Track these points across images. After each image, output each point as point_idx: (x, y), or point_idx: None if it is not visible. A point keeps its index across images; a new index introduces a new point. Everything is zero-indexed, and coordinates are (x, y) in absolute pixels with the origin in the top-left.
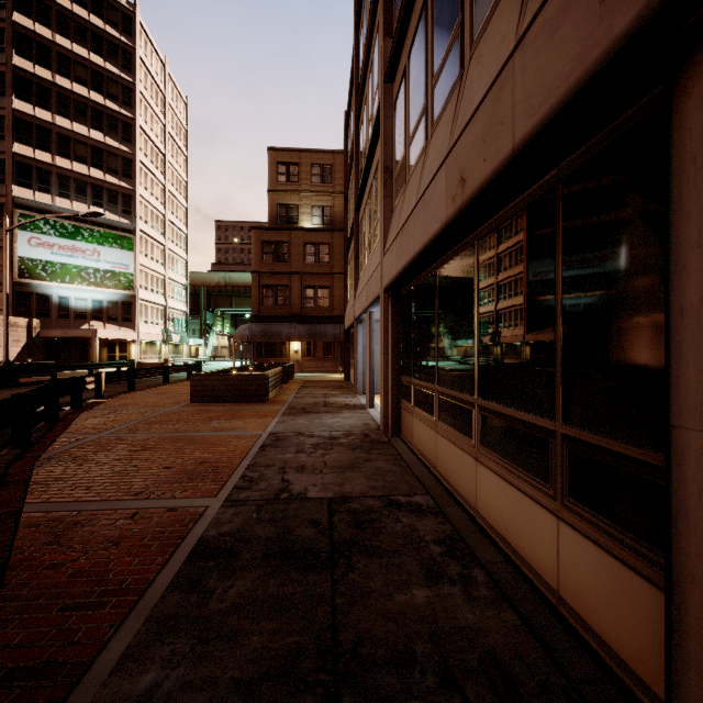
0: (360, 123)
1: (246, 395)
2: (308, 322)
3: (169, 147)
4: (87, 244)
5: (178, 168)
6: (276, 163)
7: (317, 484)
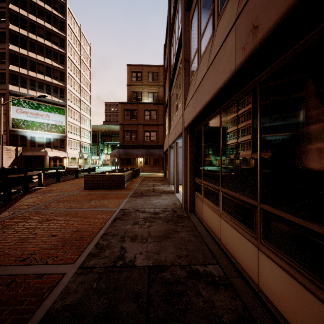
0: (171, 46)
1: (112, 185)
2: (146, 148)
3: (82, 67)
4: (43, 112)
5: (86, 76)
6: (131, 71)
7: (143, 253)
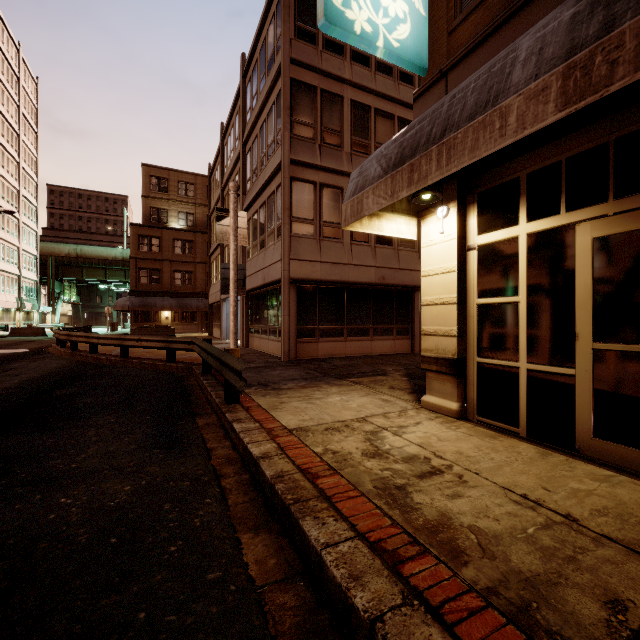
0: (225, 194)
1: None
2: (176, 296)
3: (22, 126)
4: None
5: (30, 145)
6: (149, 176)
7: None
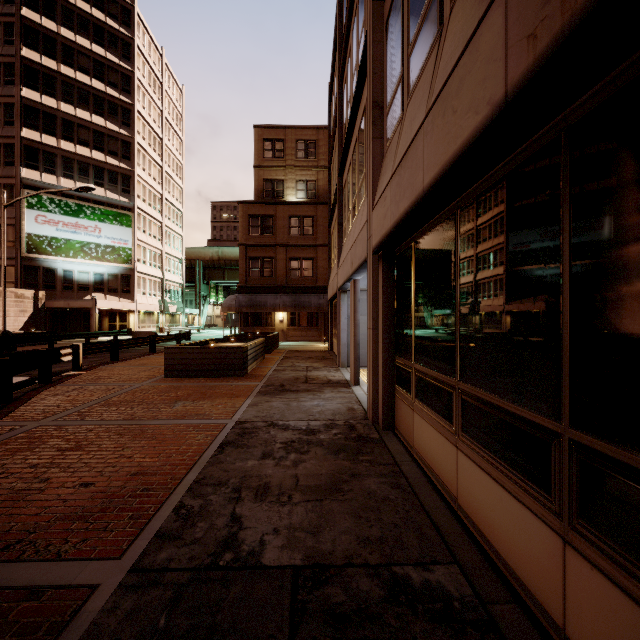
0: (344, 83)
1: (223, 369)
2: (292, 292)
3: (166, 132)
4: (89, 221)
5: (174, 151)
6: (262, 139)
7: (281, 530)
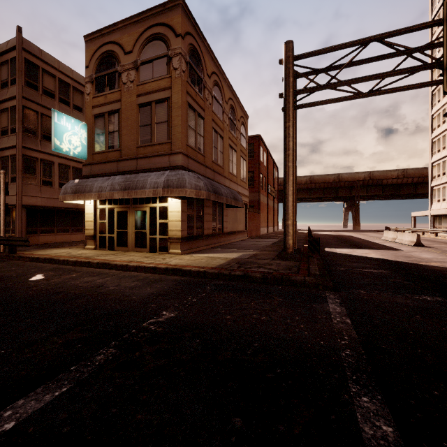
0: None
1: None
2: None
3: None
4: None
5: None
6: None
7: None
